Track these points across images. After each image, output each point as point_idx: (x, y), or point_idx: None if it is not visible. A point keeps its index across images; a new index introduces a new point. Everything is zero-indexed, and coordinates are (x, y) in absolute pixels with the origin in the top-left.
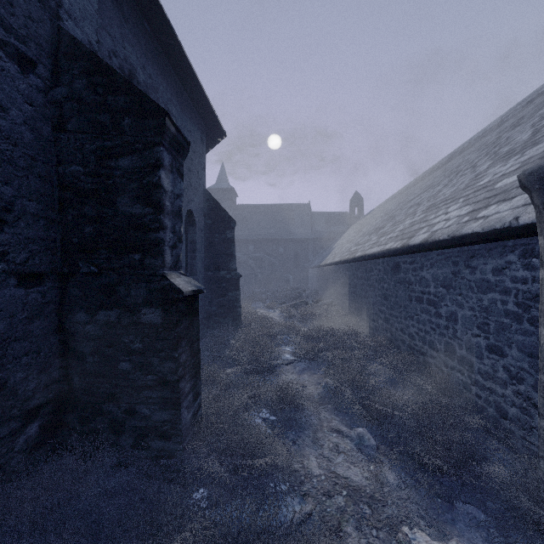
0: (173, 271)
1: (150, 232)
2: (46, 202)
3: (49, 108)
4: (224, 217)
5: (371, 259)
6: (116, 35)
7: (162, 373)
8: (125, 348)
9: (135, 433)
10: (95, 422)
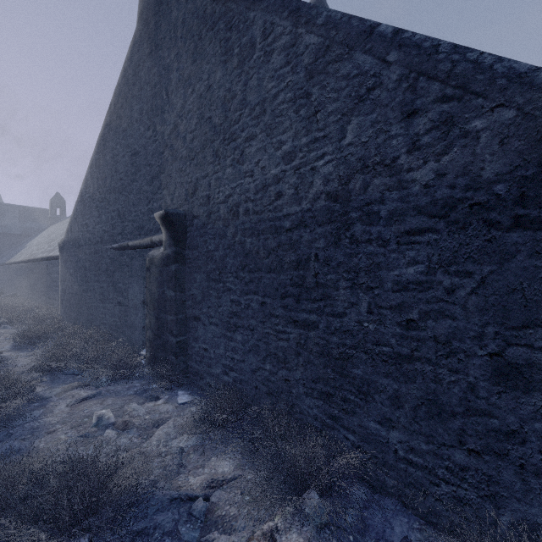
0: None
1: None
2: None
3: None
4: None
5: (39, 261)
6: None
7: None
8: None
9: None
10: None
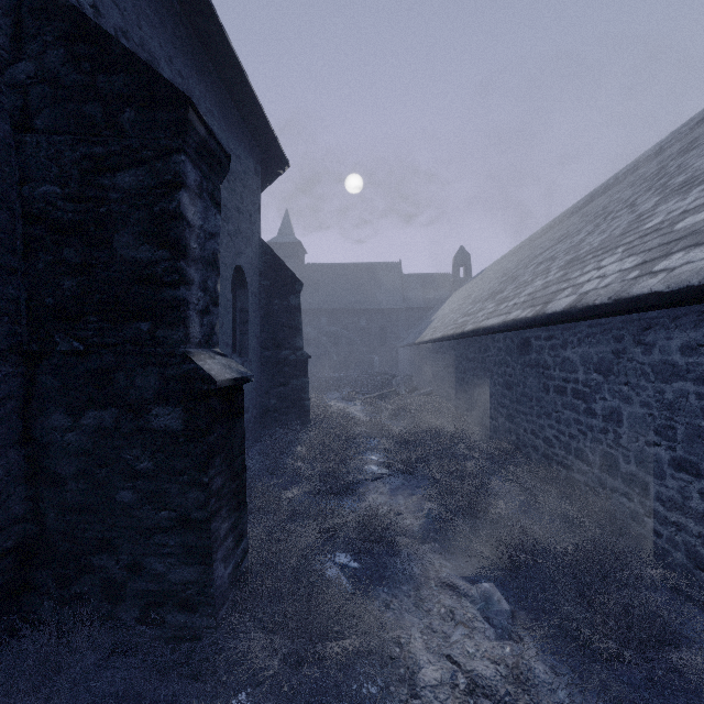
0: (204, 349)
1: (164, 288)
2: (1, 241)
3: (7, 94)
4: (287, 276)
5: (488, 334)
6: (126, 7)
7: (184, 508)
8: (126, 468)
9: (142, 601)
10: (80, 583)
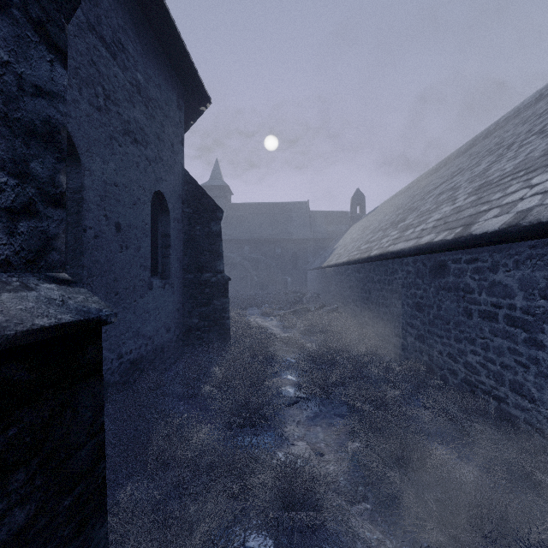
0: (20, 273)
1: None
2: None
3: None
4: (208, 204)
5: (395, 258)
6: None
7: None
8: None
9: None
10: None
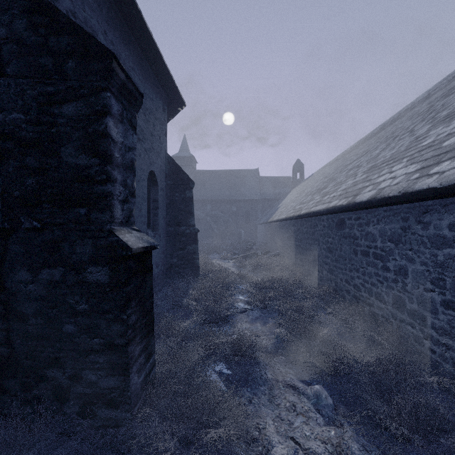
0: (124, 226)
1: (96, 184)
2: None
3: None
4: (184, 178)
5: (316, 216)
6: None
7: (110, 336)
8: (70, 309)
9: (81, 401)
10: (38, 388)
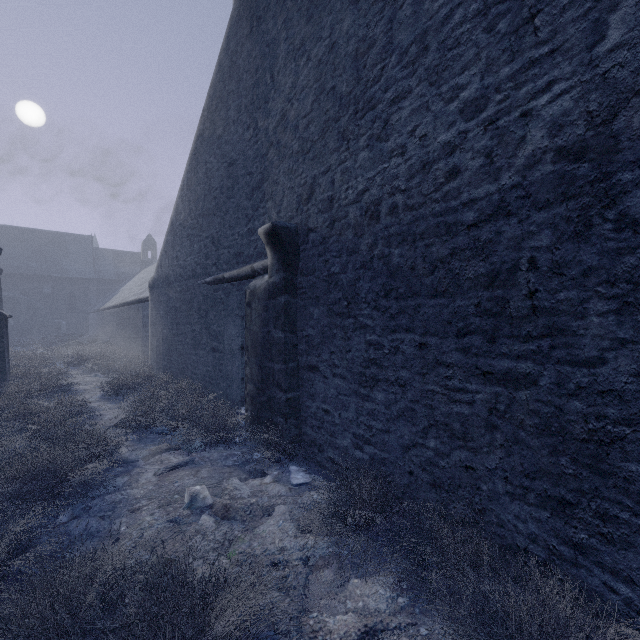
0: None
1: None
2: None
3: None
4: None
5: (130, 305)
6: None
7: None
8: None
9: None
10: None
